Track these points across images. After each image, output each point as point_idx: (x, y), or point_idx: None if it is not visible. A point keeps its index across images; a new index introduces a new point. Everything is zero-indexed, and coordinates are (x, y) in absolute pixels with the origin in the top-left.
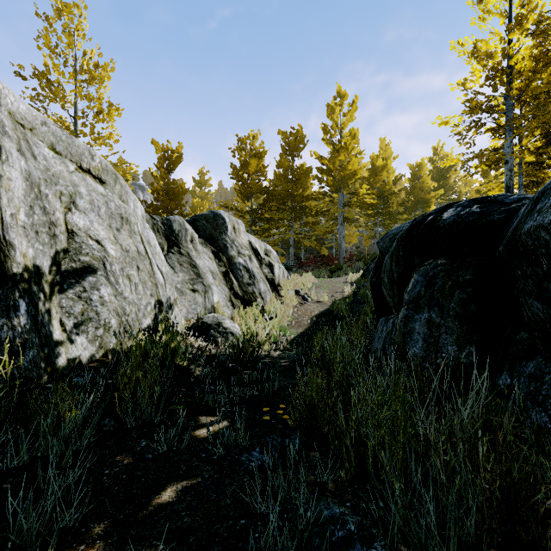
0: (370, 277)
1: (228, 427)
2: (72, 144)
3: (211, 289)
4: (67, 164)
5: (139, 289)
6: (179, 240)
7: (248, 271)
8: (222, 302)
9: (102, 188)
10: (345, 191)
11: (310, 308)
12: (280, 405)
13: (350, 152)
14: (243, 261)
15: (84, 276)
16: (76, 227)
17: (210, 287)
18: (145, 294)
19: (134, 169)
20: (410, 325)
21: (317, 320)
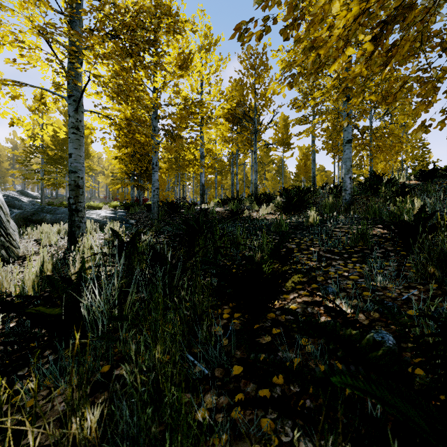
0: None
1: None
2: None
3: None
4: None
5: None
6: None
7: None
8: None
9: None
10: None
11: None
12: None
13: None
14: None
15: None
16: None
17: None
18: None
19: None
20: None
21: None
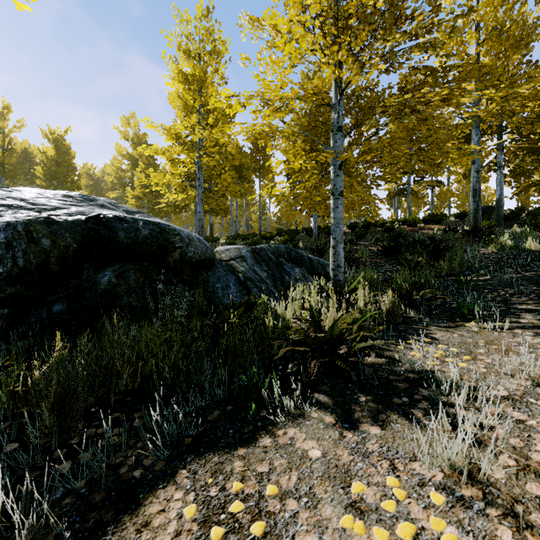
0: None
1: None
2: None
3: None
4: None
5: None
6: None
7: None
8: None
9: None
10: None
11: None
12: None
13: None
14: None
15: None
16: None
17: None
18: None
19: None
20: None
21: None
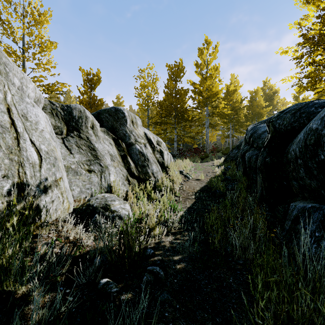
0: (262, 157)
1: None
2: None
3: (108, 170)
4: None
5: None
6: (79, 126)
7: (143, 155)
8: (119, 181)
9: None
10: (209, 107)
11: (192, 185)
12: None
13: (214, 80)
14: (139, 147)
15: None
16: None
17: (107, 168)
18: None
19: (67, 87)
20: None
21: (199, 195)
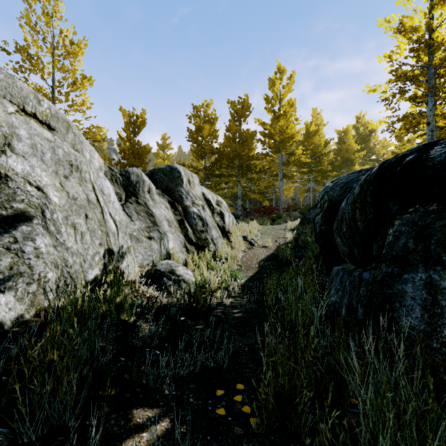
0: (319, 225)
1: (169, 433)
2: (13, 84)
3: (166, 236)
4: (5, 104)
5: (86, 238)
6: (137, 191)
7: (201, 219)
8: (177, 248)
9: (49, 134)
10: (284, 152)
11: (257, 253)
12: (237, 384)
13: (289, 119)
14: (197, 210)
15: (16, 225)
16: (11, 172)
17: (166, 235)
18: (93, 244)
19: (105, 132)
20: (397, 285)
21: (264, 264)
